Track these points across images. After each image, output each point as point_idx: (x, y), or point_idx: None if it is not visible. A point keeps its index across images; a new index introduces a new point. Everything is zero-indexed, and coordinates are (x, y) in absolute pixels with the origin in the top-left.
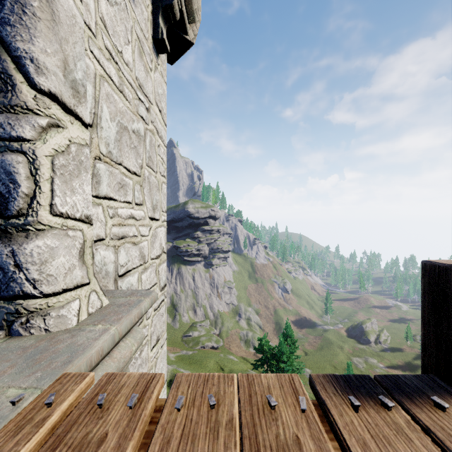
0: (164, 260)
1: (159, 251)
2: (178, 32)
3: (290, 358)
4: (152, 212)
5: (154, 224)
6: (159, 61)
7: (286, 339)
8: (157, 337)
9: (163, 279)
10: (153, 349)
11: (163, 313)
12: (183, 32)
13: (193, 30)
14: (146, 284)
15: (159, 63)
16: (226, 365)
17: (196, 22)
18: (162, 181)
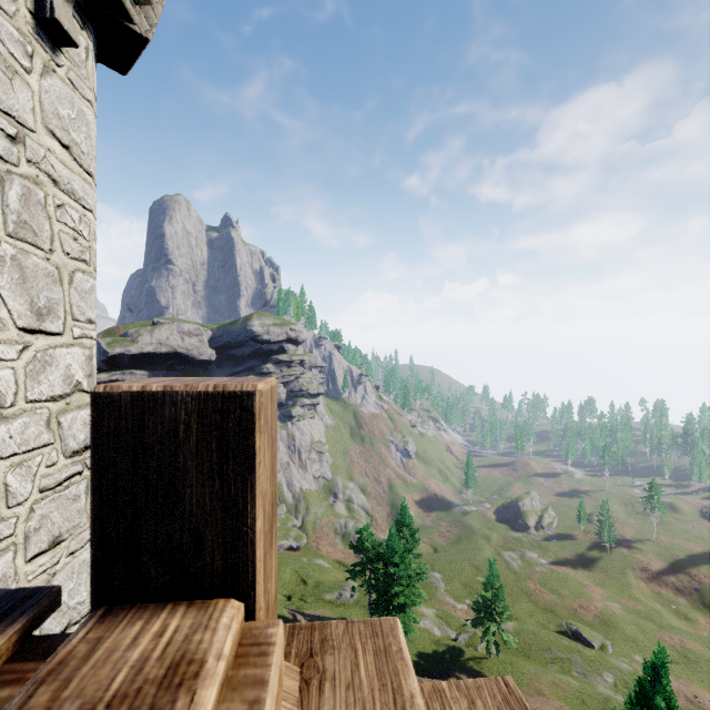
0: (85, 405)
1: (64, 388)
2: (113, 17)
3: (405, 558)
4: (35, 320)
5: (41, 340)
6: (64, 59)
7: (401, 529)
8: (56, 537)
9: (79, 437)
10: (38, 558)
11: (79, 496)
12: (123, 16)
13: (148, 16)
14: (8, 445)
15: (61, 64)
16: (310, 575)
17: (154, 5)
18: (76, 268)
